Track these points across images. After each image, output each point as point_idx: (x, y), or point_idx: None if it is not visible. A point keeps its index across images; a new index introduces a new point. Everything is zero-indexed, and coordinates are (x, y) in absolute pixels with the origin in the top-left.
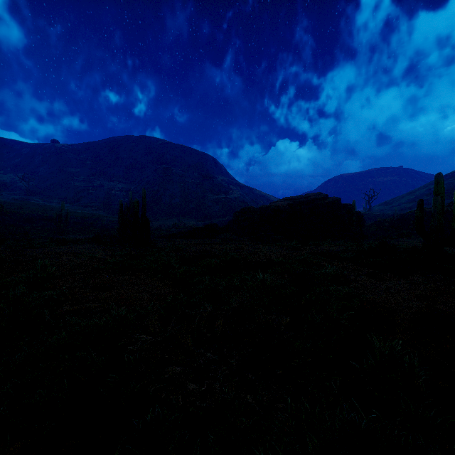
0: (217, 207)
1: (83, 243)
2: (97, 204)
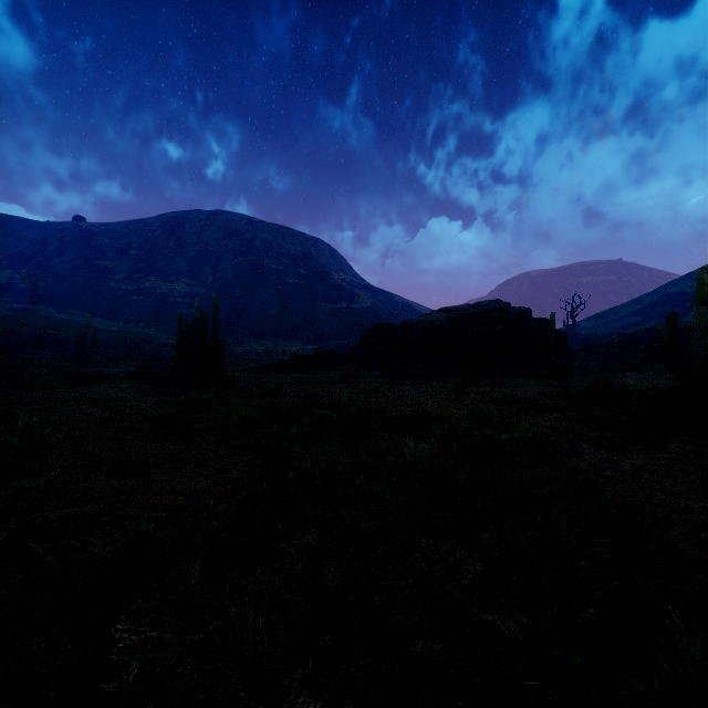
0: (335, 323)
1: (117, 381)
2: (146, 318)
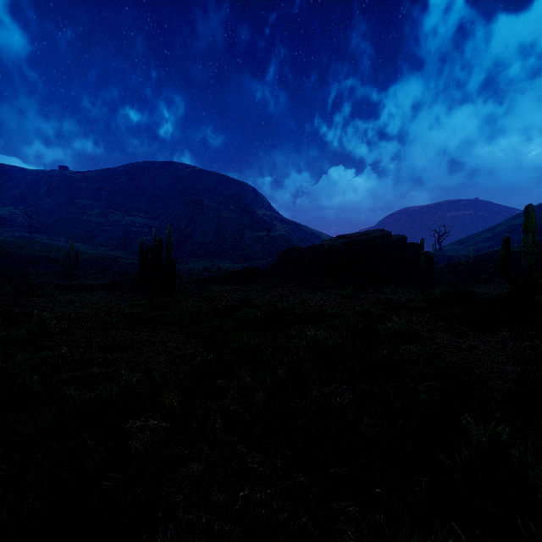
0: (258, 247)
1: (95, 290)
2: (114, 243)
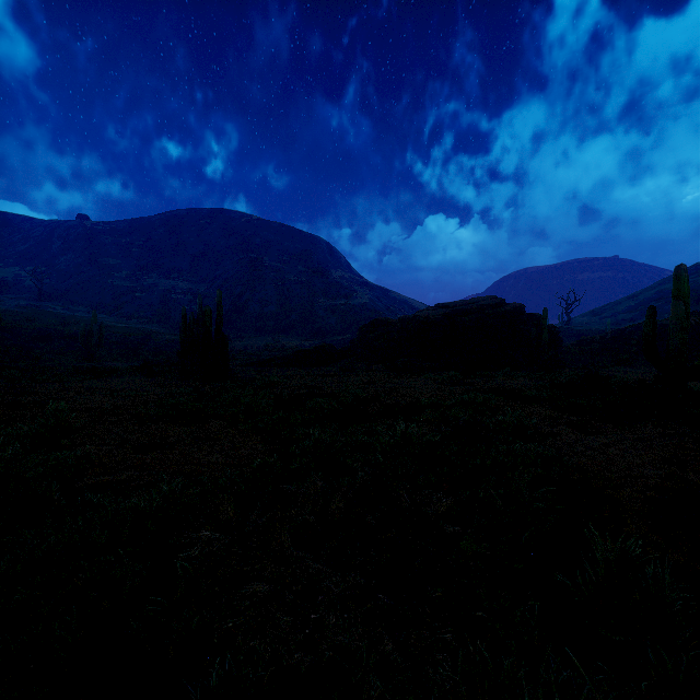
0: (334, 319)
1: (125, 374)
2: (148, 314)
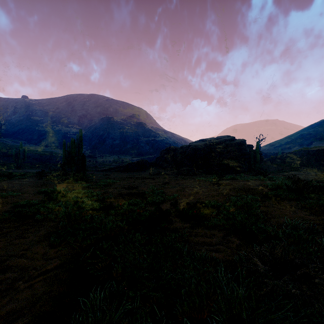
0: (148, 147)
1: (28, 177)
2: (55, 144)
